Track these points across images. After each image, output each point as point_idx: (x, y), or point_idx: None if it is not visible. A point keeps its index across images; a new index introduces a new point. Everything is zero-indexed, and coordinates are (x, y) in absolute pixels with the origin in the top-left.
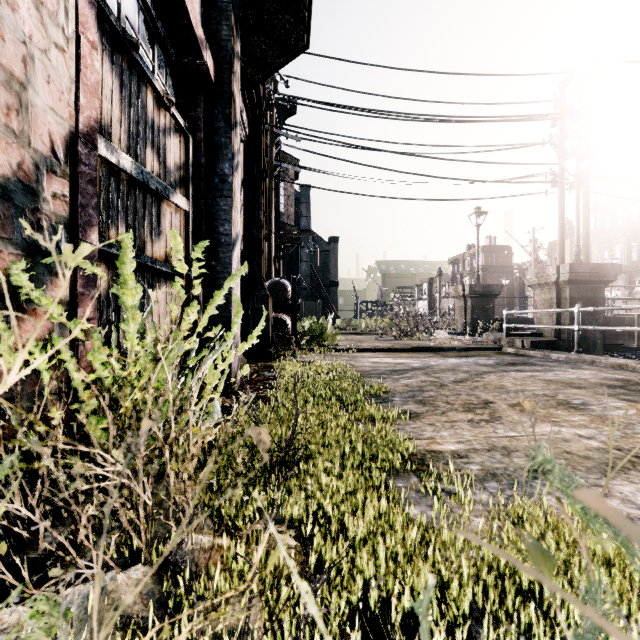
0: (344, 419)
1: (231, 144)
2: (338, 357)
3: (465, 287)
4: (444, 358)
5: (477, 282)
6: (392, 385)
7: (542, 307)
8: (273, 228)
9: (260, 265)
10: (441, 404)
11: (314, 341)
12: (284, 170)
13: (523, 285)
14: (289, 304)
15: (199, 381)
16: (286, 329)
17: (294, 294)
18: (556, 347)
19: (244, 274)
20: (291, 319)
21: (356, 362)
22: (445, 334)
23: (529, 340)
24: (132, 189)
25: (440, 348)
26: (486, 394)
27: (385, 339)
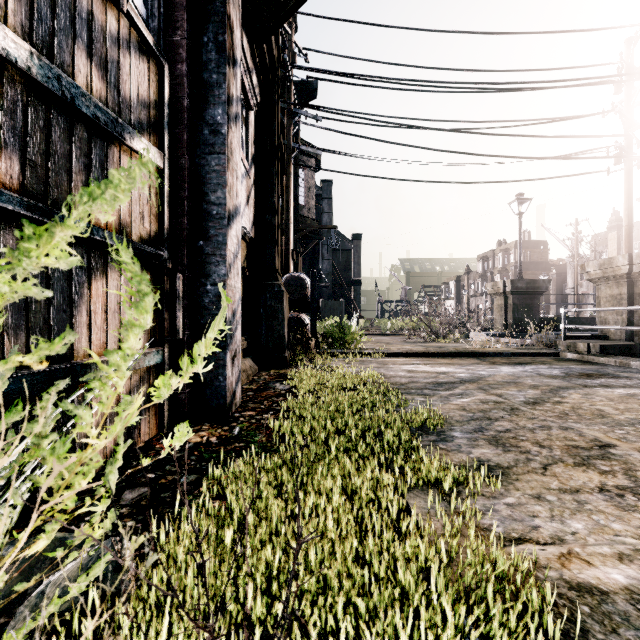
0: (391, 492)
1: (225, 82)
2: (365, 363)
3: (506, 283)
4: (494, 366)
5: (519, 277)
6: (443, 408)
7: (607, 304)
8: (291, 218)
9: (274, 256)
10: (531, 447)
11: (336, 344)
12: (304, 160)
13: (561, 282)
14: (308, 302)
15: (34, 481)
16: (304, 330)
17: (314, 290)
18: (632, 353)
19: (146, 189)
20: (310, 319)
21: (387, 370)
22: (483, 336)
23: (597, 344)
24: (39, 104)
25: (484, 353)
26: (589, 427)
27: (414, 341)
